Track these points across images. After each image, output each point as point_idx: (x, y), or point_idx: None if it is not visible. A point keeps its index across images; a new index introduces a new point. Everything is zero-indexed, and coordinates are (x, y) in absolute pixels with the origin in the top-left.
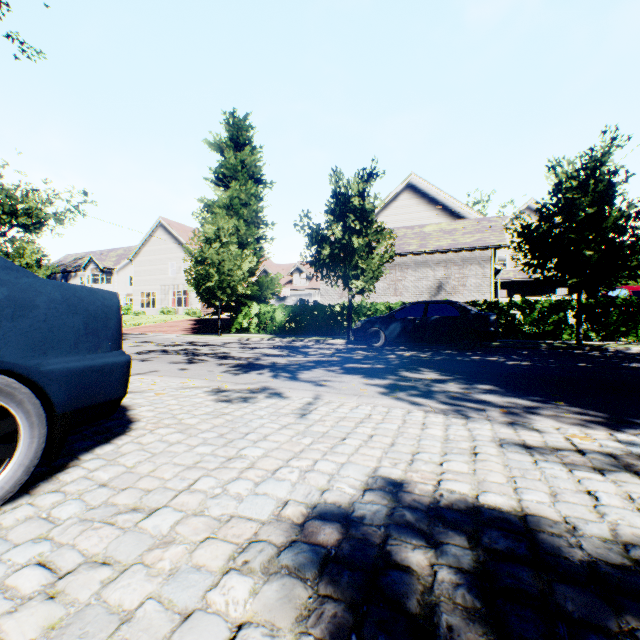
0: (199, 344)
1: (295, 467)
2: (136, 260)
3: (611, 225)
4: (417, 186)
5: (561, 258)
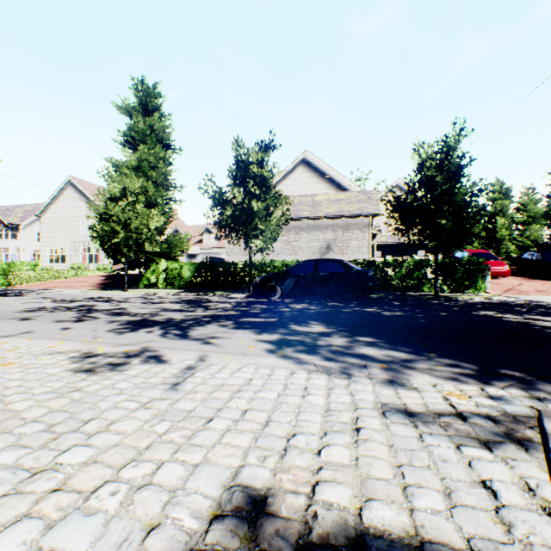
0: (101, 300)
1: (126, 481)
2: (44, 217)
3: (460, 199)
4: (310, 161)
5: (423, 225)
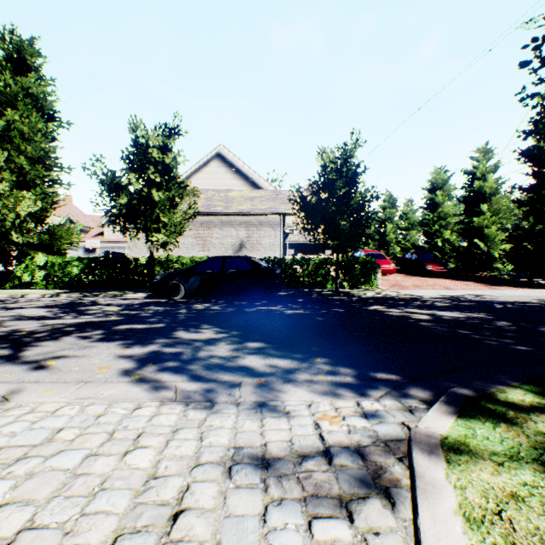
0: None
1: None
2: None
3: (356, 203)
4: (226, 157)
5: (326, 225)
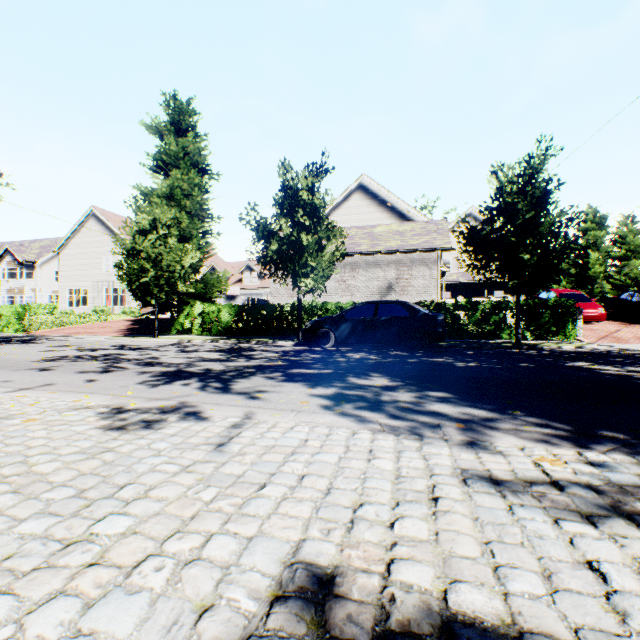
0: (128, 348)
1: (171, 555)
2: (63, 253)
3: (546, 230)
4: (368, 187)
5: (502, 260)
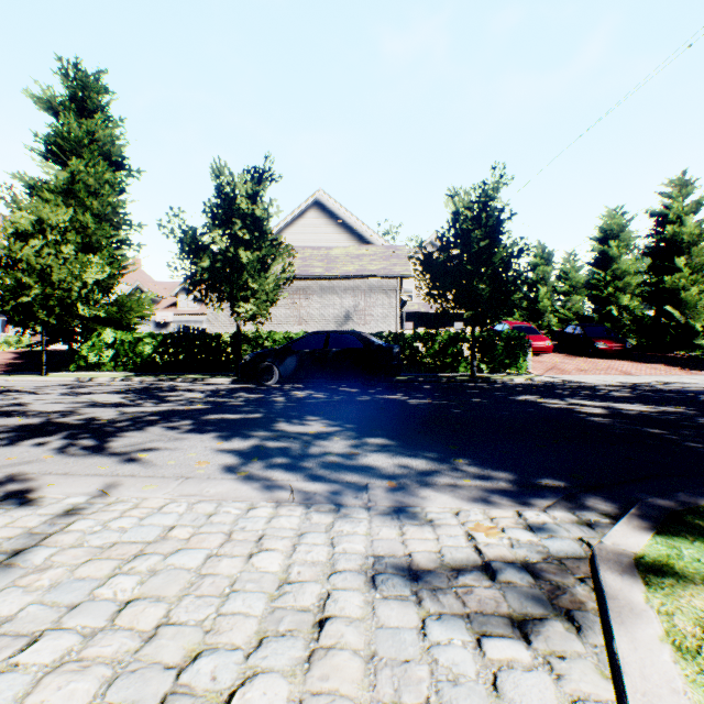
0: None
1: None
2: None
3: (499, 260)
4: (326, 204)
5: (459, 290)
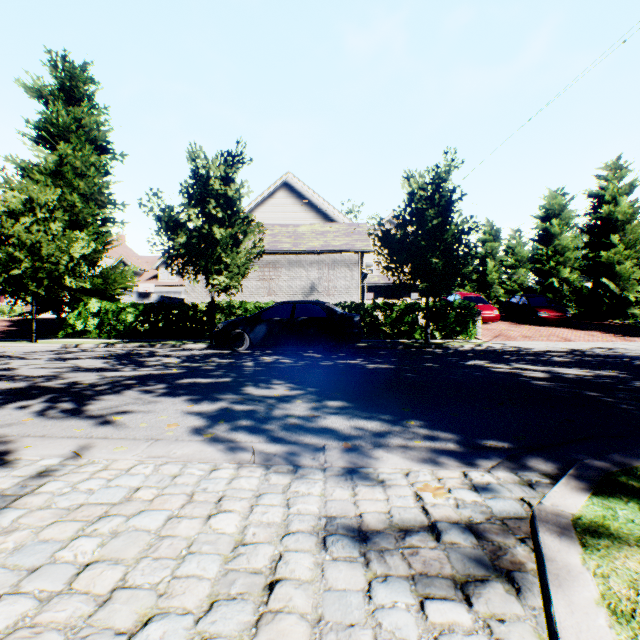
0: None
1: None
2: None
3: (451, 237)
4: (294, 186)
5: (414, 264)
